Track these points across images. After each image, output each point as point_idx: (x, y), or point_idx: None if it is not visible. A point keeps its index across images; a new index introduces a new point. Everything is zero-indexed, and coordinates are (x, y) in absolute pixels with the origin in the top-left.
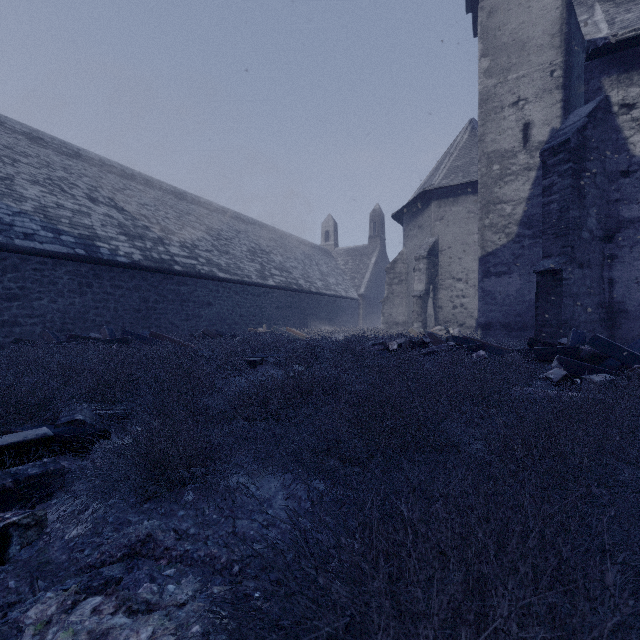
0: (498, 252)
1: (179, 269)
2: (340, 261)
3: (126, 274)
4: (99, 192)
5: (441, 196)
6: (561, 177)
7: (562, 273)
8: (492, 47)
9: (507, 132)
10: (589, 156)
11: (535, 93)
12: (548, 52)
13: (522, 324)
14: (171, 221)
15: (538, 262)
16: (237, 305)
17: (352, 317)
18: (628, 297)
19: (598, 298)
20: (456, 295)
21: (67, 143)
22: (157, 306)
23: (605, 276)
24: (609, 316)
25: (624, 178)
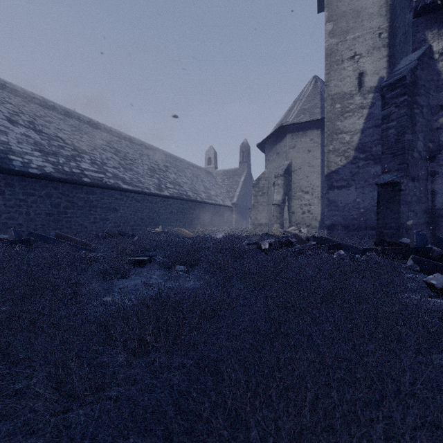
0: (339, 170)
1: (87, 181)
2: (219, 179)
3: (38, 184)
4: (20, 116)
5: (293, 130)
6: (398, 107)
7: (400, 185)
8: (335, 14)
9: (346, 79)
10: (418, 92)
11: (367, 50)
12: (377, 19)
13: (358, 225)
14: (85, 143)
15: (370, 178)
16: (138, 210)
17: (227, 220)
18: None
19: (424, 205)
20: (304, 204)
21: None
22: (68, 211)
23: (428, 188)
24: (432, 220)
25: None
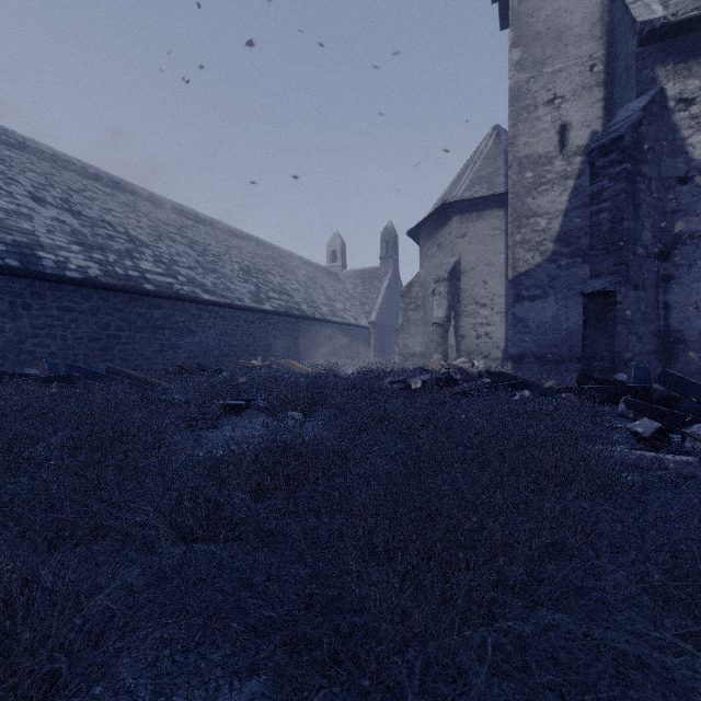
0: (531, 273)
1: (151, 288)
2: (348, 284)
3: (79, 293)
4: (48, 191)
5: (463, 210)
6: (613, 181)
7: (616, 295)
8: (524, 36)
9: (541, 134)
10: (644, 157)
11: (573, 90)
12: (588, 43)
13: (559, 356)
14: (144, 231)
15: (577, 285)
16: (226, 333)
17: (362, 347)
18: (686, 325)
19: (653, 326)
20: (480, 323)
21: (9, 130)
22: (121, 334)
23: (660, 300)
24: (665, 347)
25: (682, 185)
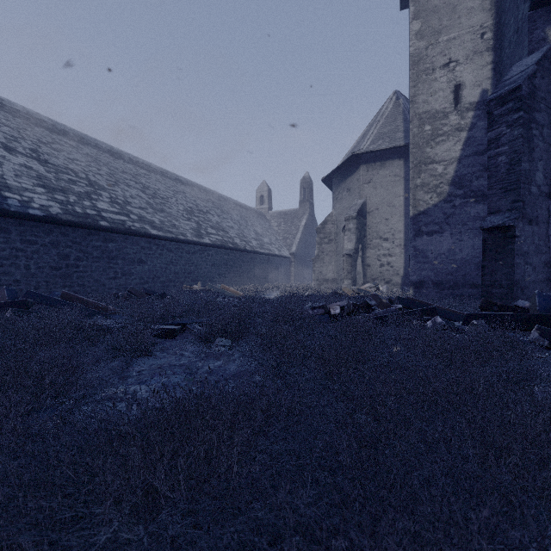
0: (430, 211)
1: (105, 225)
2: (273, 223)
3: (41, 228)
4: (19, 142)
5: (369, 160)
6: (510, 127)
7: (514, 229)
8: (423, 9)
9: (438, 93)
10: (538, 106)
11: (466, 55)
12: (478, 15)
13: (454, 282)
14: (103, 177)
15: (469, 221)
16: (171, 262)
17: (284, 274)
18: None
19: (544, 257)
20: (383, 254)
21: None
22: (79, 263)
23: (550, 234)
24: None
25: None
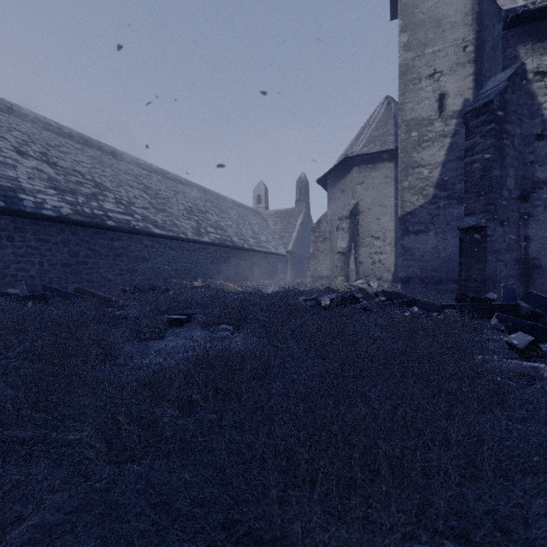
0: (416, 212)
1: (112, 224)
2: (270, 222)
3: (53, 228)
4: (30, 146)
5: (361, 162)
6: (484, 137)
7: (486, 230)
8: (410, 23)
9: (424, 102)
10: (509, 119)
11: (449, 66)
12: (461, 29)
13: (438, 278)
14: (108, 179)
15: (452, 221)
16: (173, 260)
17: (281, 271)
18: (542, 253)
19: (515, 254)
20: (375, 252)
21: None
22: (88, 261)
23: (521, 234)
24: (525, 271)
25: (538, 141)
